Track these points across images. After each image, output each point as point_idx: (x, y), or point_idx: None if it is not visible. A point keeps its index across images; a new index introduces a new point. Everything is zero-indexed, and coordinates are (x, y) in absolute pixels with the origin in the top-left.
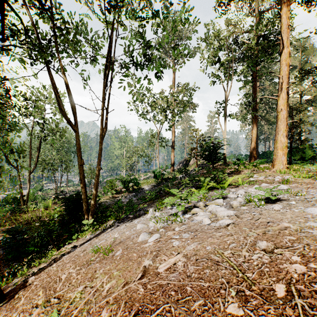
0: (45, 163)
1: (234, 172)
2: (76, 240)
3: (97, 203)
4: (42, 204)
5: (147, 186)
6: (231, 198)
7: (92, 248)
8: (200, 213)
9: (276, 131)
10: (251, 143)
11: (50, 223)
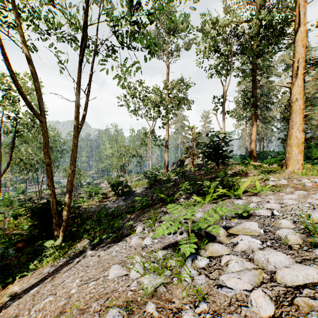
0: (22, 163)
1: (239, 173)
2: (31, 273)
3: (81, 210)
4: (11, 212)
5: (138, 189)
6: (263, 218)
7: (26, 316)
8: (231, 264)
9: (289, 125)
10: (250, 142)
11: (13, 239)
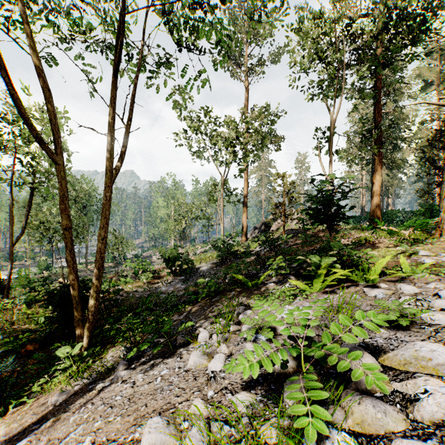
0: (43, 228)
1: (361, 243)
2: (32, 400)
3: (121, 294)
4: (24, 297)
5: (205, 265)
6: (443, 330)
7: None
8: None
9: (444, 166)
10: (372, 196)
11: (20, 337)
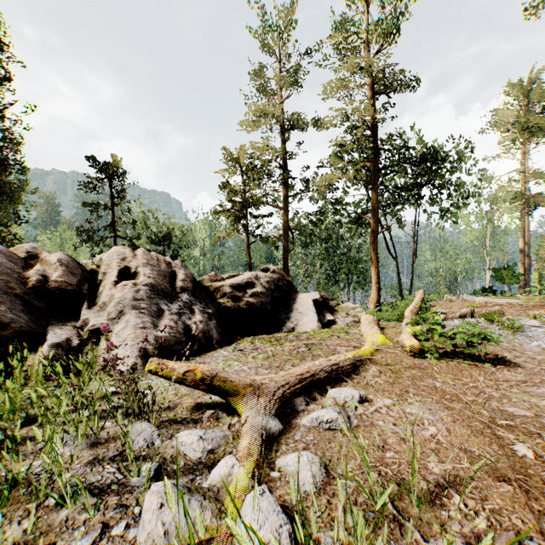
0: None
1: None
2: None
3: None
4: None
5: None
6: None
7: None
8: None
9: None
10: None
11: None
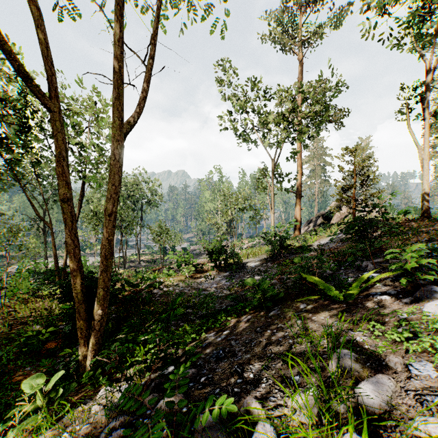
0: (97, 218)
1: None
2: None
3: (161, 288)
4: None
5: (252, 260)
6: None
7: None
8: None
9: None
10: None
11: (43, 332)
